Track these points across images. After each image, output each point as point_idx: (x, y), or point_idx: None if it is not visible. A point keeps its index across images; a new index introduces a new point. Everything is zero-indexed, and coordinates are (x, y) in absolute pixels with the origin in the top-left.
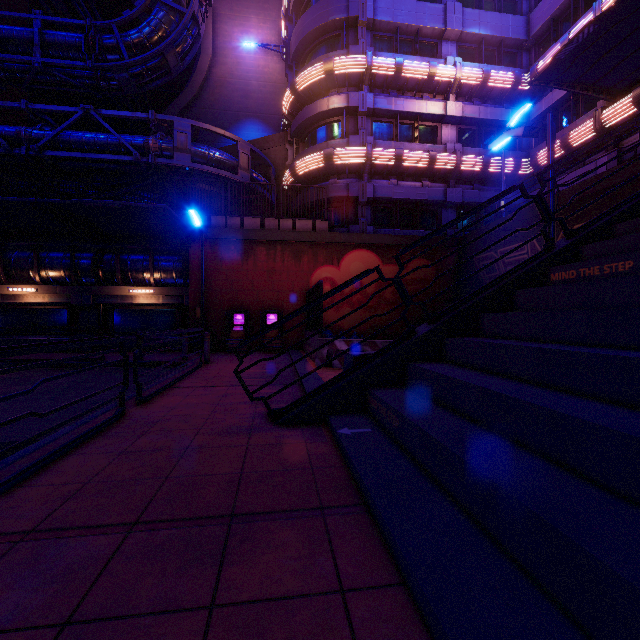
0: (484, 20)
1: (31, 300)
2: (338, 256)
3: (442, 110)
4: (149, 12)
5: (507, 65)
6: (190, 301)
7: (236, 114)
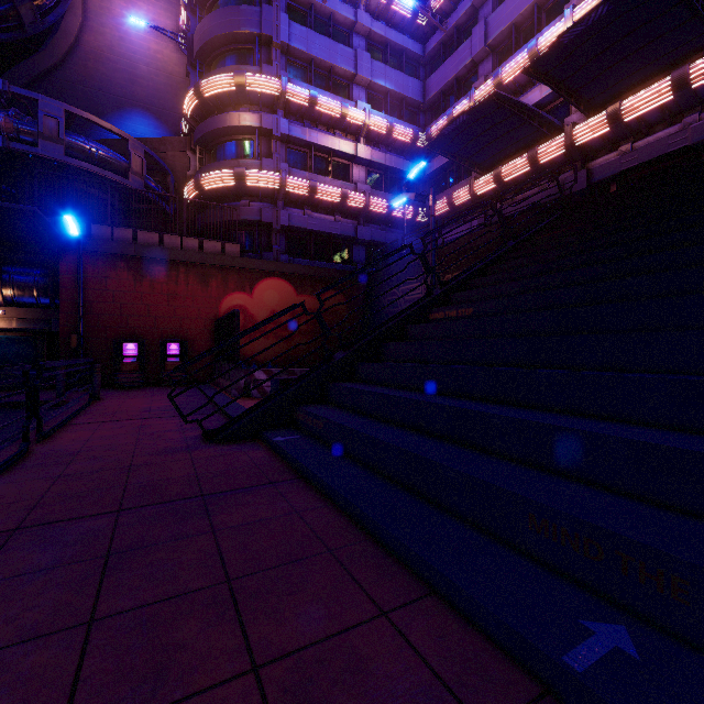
0: (389, 75)
1: None
2: (251, 283)
3: (353, 150)
4: None
5: (408, 121)
6: (61, 326)
7: (118, 99)
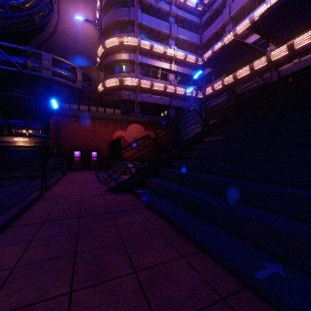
0: (185, 33)
1: None
2: (125, 126)
3: (169, 67)
4: None
5: (194, 53)
6: (50, 145)
7: (71, 50)
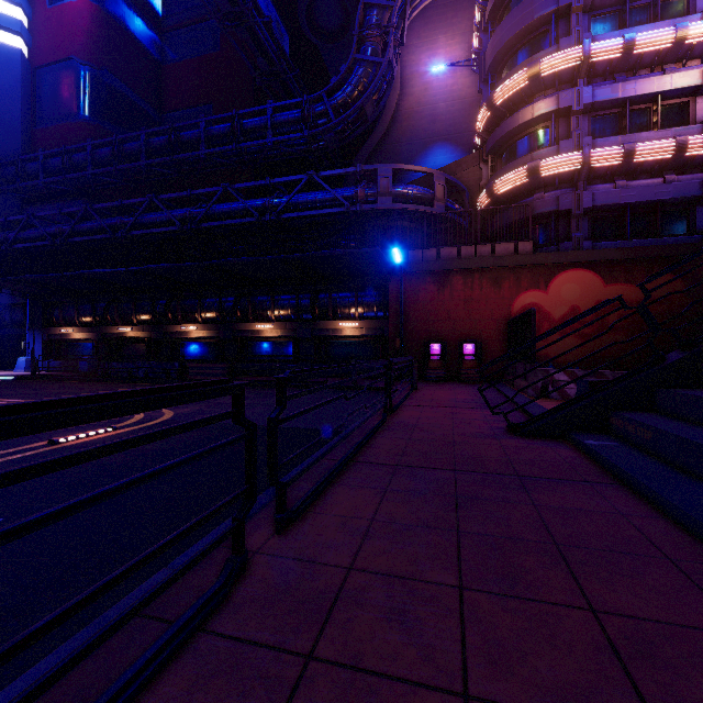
0: None
1: (269, 334)
2: (545, 279)
3: (697, 79)
4: (350, 72)
5: None
6: (389, 332)
7: (423, 142)
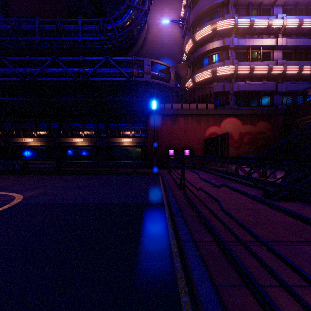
0: None
1: (81, 144)
2: (219, 121)
3: (274, 43)
4: (125, 11)
5: (310, 15)
6: (148, 144)
7: (157, 56)
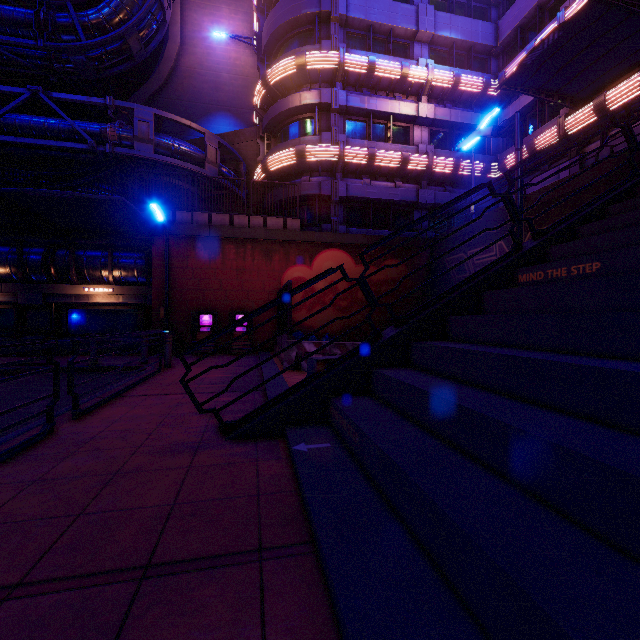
0: (455, 24)
1: None
2: (310, 255)
3: (414, 111)
4: None
5: (477, 70)
6: (153, 301)
7: (206, 106)
